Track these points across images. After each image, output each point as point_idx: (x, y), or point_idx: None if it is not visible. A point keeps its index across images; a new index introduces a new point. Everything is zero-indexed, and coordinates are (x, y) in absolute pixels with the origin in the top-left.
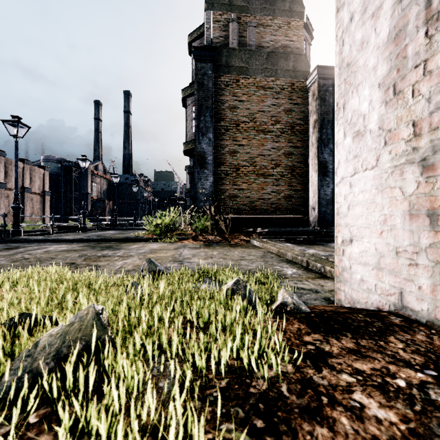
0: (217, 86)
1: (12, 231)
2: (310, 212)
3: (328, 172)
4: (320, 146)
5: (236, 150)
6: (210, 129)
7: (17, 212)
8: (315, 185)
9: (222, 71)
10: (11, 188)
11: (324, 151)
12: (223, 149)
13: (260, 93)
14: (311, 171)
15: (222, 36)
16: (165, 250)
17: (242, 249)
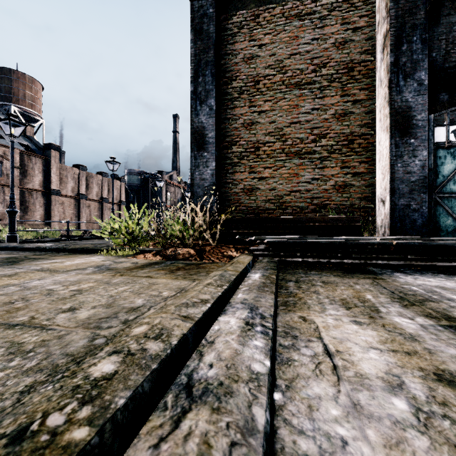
0: (227, 32)
1: (7, 236)
2: (377, 208)
3: (413, 128)
4: (394, 78)
5: (255, 121)
6: (211, 93)
7: (12, 217)
8: (384, 156)
9: (234, 9)
10: (91, 199)
11: (403, 88)
12: (235, 121)
13: (293, 25)
14: (378, 133)
15: None
16: (41, 272)
17: (161, 280)
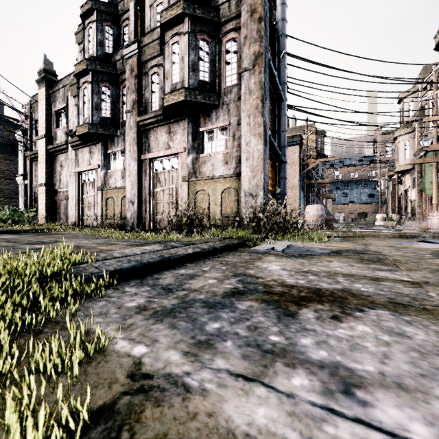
0: None
1: None
2: None
3: None
4: None
5: None
6: None
7: None
8: None
9: None
10: None
11: None
12: None
13: (7, 162)
14: None
15: None
16: None
17: None
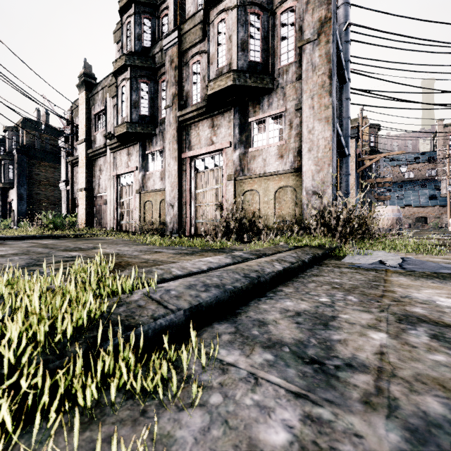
0: (29, 164)
1: None
2: None
3: None
4: None
5: (39, 193)
6: (25, 184)
7: None
8: None
9: (31, 158)
10: None
11: None
12: (32, 192)
13: (52, 170)
14: None
15: (31, 141)
16: None
17: None
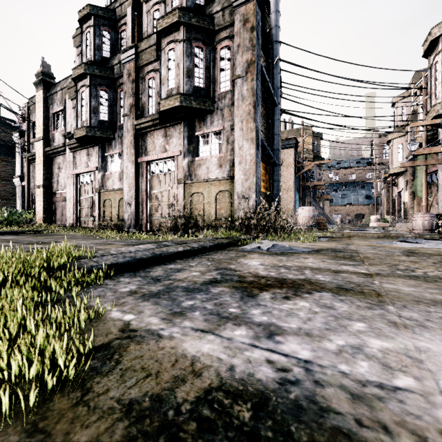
0: None
1: None
2: None
3: None
4: None
5: None
6: None
7: None
8: None
9: None
10: None
11: None
12: None
13: (4, 163)
14: None
15: None
16: None
17: None
